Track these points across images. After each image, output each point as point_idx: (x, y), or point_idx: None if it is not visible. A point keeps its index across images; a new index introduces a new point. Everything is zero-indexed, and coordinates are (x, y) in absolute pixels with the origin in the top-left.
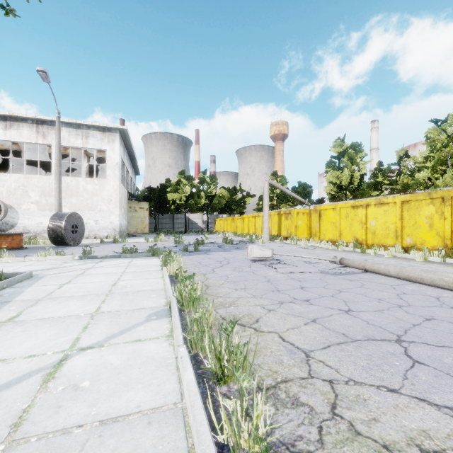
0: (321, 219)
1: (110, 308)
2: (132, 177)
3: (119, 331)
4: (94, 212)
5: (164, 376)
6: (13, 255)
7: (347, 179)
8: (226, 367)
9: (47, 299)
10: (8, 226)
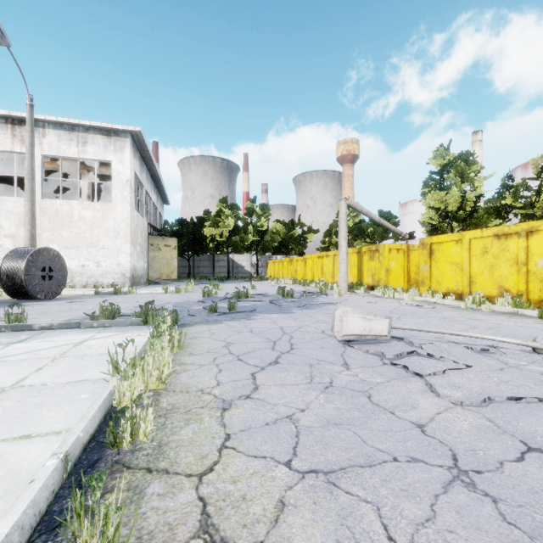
0: (433, 257)
1: None
2: (158, 205)
3: None
4: (95, 250)
5: None
6: None
7: (456, 202)
8: None
9: None
10: None
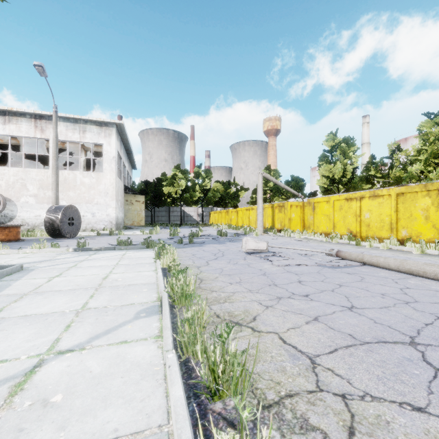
0: (315, 211)
1: (97, 303)
2: (129, 171)
3: (105, 331)
4: (91, 205)
5: (149, 388)
6: (8, 248)
7: (340, 172)
8: (221, 380)
9: (34, 293)
10: (7, 219)
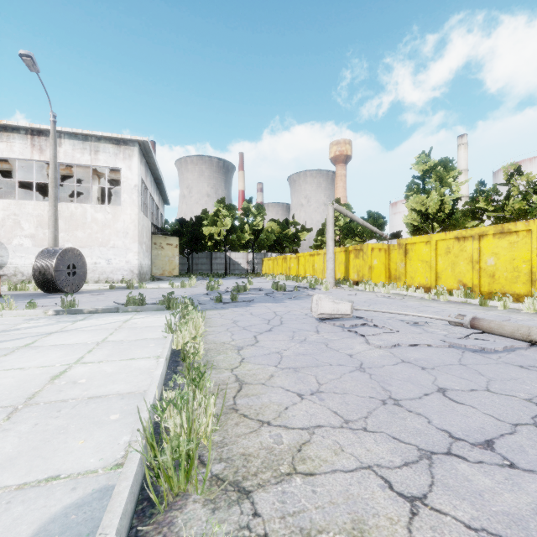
0: (408, 256)
1: None
2: (159, 206)
3: None
4: (106, 249)
5: None
6: None
7: (436, 205)
8: None
9: None
10: None
